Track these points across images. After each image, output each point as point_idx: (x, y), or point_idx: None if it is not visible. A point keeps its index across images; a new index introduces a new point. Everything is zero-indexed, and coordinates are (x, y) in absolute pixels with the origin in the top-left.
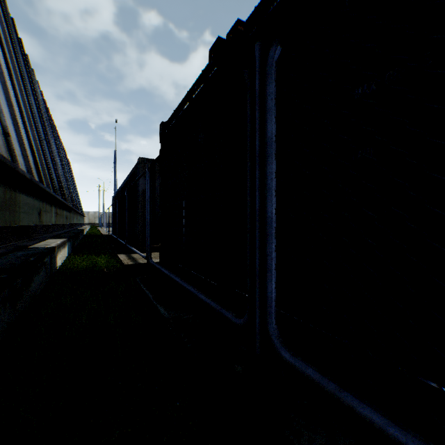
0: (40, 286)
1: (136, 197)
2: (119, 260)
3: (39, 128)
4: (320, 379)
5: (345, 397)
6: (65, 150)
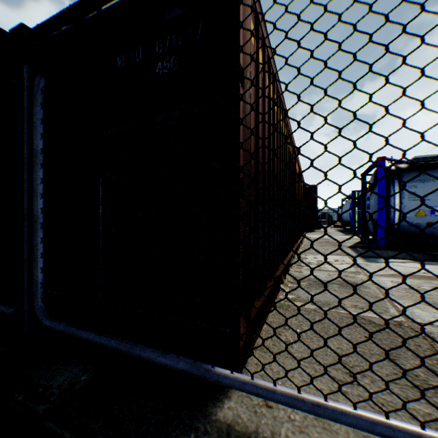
0: None
1: None
2: None
3: None
4: (66, 329)
5: (78, 333)
6: None
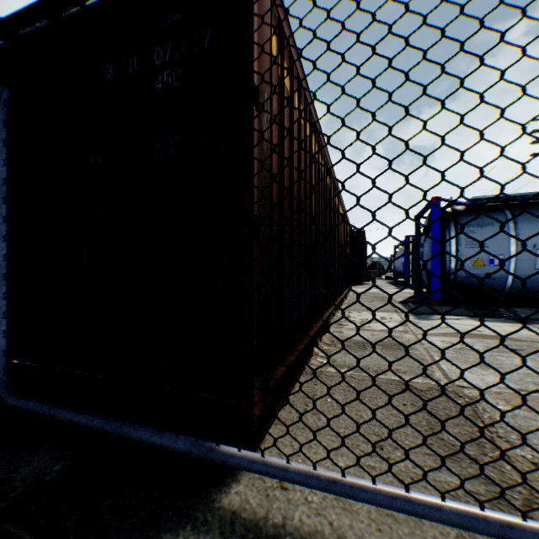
0: None
1: None
2: None
3: None
4: (37, 407)
5: (52, 412)
6: None
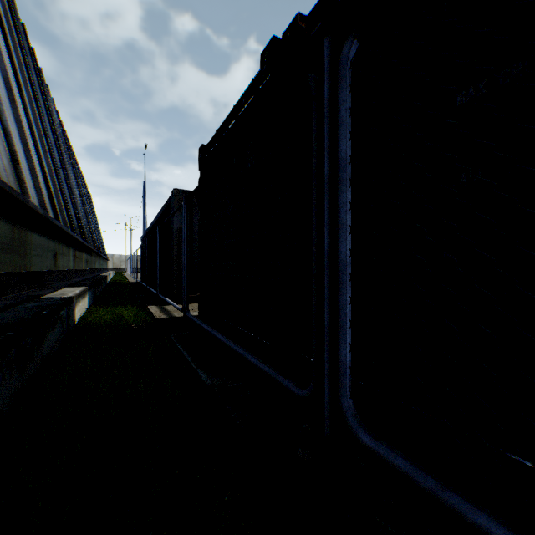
0: (55, 344)
1: (170, 236)
2: (150, 313)
3: (54, 155)
4: (413, 472)
5: (450, 498)
6: (85, 181)
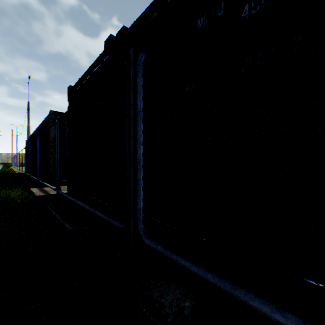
0: None
1: (48, 141)
2: (32, 192)
3: None
4: (163, 251)
5: (174, 257)
6: None
